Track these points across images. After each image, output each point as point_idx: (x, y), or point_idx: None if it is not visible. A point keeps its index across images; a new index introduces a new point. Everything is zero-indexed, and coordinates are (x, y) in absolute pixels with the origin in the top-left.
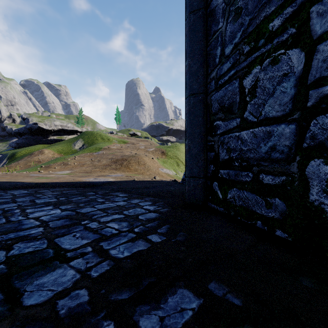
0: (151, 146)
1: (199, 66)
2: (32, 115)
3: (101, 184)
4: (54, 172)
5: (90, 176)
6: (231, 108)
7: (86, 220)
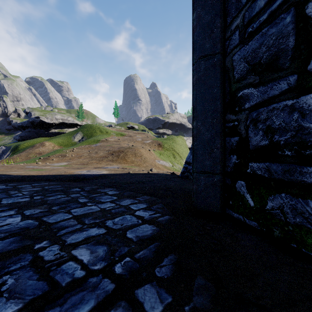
0: (148, 138)
1: (214, 16)
2: (34, 109)
3: (92, 177)
4: (50, 164)
5: (86, 167)
6: (275, 63)
7: (45, 239)
